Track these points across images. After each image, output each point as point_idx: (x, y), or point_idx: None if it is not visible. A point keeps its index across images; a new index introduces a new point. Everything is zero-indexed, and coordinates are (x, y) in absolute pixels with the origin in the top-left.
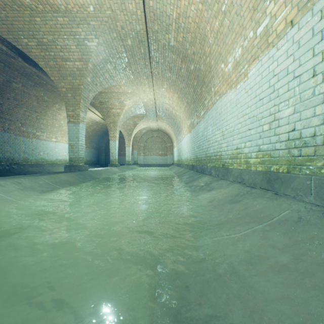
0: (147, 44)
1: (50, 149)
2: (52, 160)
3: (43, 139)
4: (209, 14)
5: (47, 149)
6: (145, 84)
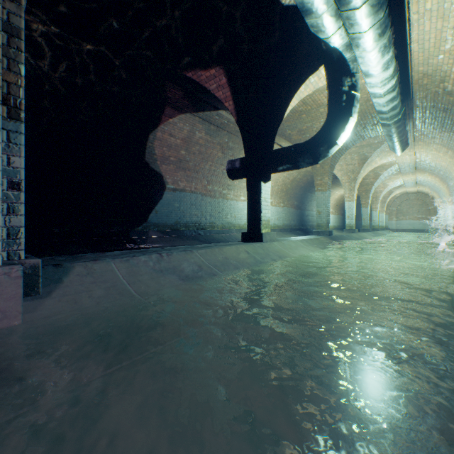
0: (414, 166)
1: None
2: None
3: None
4: (450, 169)
5: None
6: (408, 174)
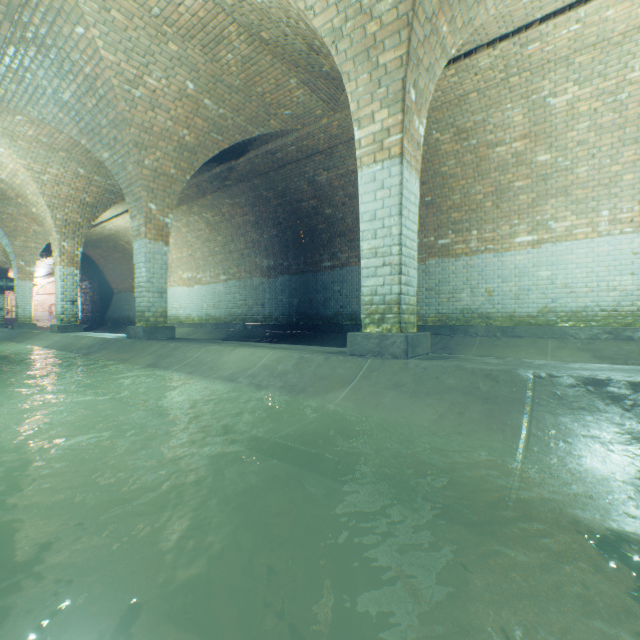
0: None
1: (502, 277)
2: (515, 313)
3: (468, 253)
4: None
5: (489, 279)
6: None
